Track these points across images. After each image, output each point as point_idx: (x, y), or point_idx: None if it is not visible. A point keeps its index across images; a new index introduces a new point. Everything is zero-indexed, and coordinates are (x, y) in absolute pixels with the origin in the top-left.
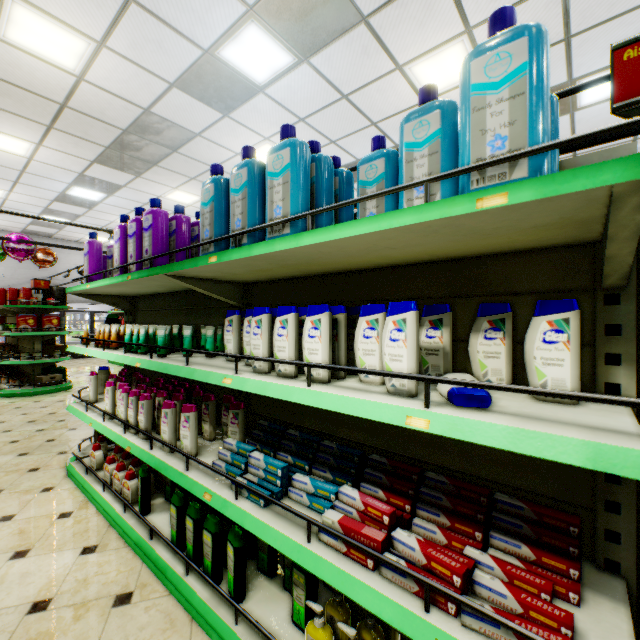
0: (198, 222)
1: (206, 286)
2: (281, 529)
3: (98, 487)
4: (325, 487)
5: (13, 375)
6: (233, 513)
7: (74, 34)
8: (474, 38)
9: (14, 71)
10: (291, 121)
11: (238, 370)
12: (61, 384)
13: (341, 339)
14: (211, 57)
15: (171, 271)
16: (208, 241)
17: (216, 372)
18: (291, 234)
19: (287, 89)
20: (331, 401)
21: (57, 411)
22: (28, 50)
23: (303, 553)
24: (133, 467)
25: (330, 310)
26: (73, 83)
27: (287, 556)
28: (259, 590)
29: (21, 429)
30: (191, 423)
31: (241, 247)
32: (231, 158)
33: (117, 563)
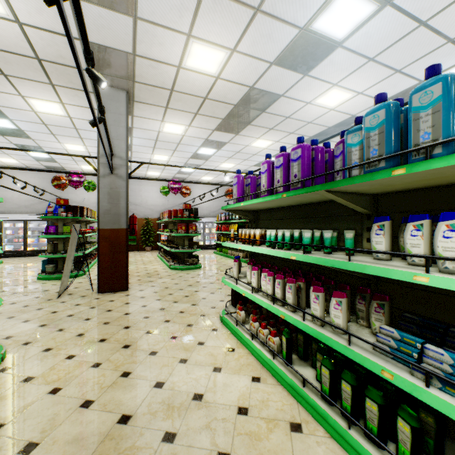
0: (327, 150)
1: (348, 198)
2: None
3: (247, 336)
4: None
5: (174, 257)
6: (431, 400)
7: (219, 50)
8: None
9: (185, 85)
10: (360, 63)
11: (416, 269)
12: (197, 264)
13: None
14: (304, 32)
15: (335, 187)
16: (381, 158)
17: (397, 269)
18: None
19: (363, 36)
20: None
21: (200, 281)
22: (194, 69)
23: None
24: (270, 327)
25: None
26: (213, 82)
27: None
28: None
29: (187, 289)
30: (343, 307)
31: (449, 155)
32: (302, 107)
33: (278, 396)
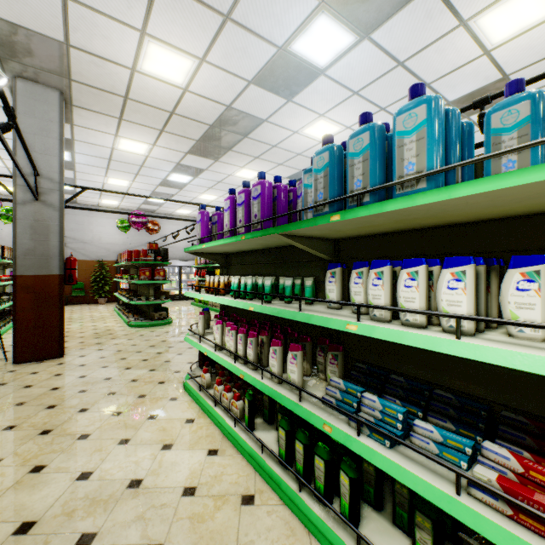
0: (292, 189)
1: (306, 243)
2: (419, 474)
3: (210, 402)
4: (456, 438)
5: (136, 311)
6: (358, 448)
7: (185, 56)
8: None
9: (144, 93)
10: (345, 96)
11: (353, 317)
12: (165, 319)
13: (480, 291)
14: (283, 52)
15: (286, 230)
16: (324, 202)
17: (336, 318)
18: (427, 188)
19: (345, 67)
20: (500, 356)
21: (166, 339)
22: (154, 76)
23: (455, 505)
24: (236, 390)
25: (475, 262)
26: (180, 95)
27: (398, 495)
28: (370, 520)
29: (147, 351)
30: (298, 360)
31: (370, 204)
32: (289, 136)
33: (236, 467)
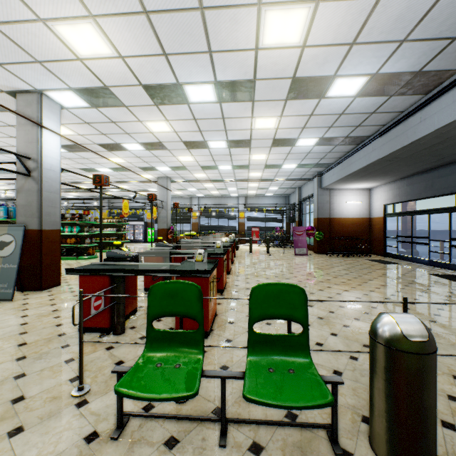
0: None
1: None
2: None
3: None
4: None
5: None
6: None
7: None
8: None
9: None
10: None
11: None
12: None
13: None
14: None
15: None
16: None
17: None
18: None
19: None
20: None
21: None
22: None
23: None
24: None
25: None
26: None
27: None
28: None
29: None
30: None
31: None
32: None
33: None
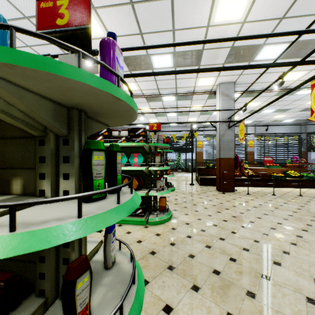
0: None
1: None
2: None
3: None
4: None
5: None
6: None
7: None
8: (99, 14)
9: None
10: None
11: None
12: None
13: None
14: None
15: None
16: None
17: None
18: None
19: None
20: None
21: None
22: None
23: None
24: None
25: None
26: None
27: None
28: None
29: None
30: None
31: None
32: None
33: None
